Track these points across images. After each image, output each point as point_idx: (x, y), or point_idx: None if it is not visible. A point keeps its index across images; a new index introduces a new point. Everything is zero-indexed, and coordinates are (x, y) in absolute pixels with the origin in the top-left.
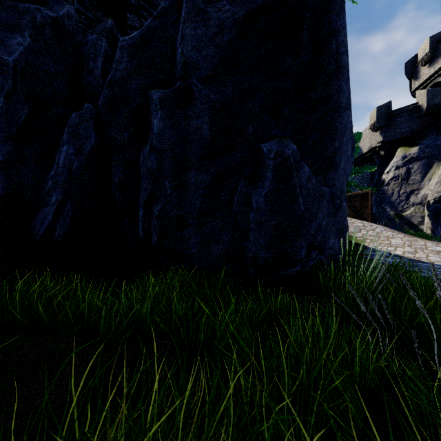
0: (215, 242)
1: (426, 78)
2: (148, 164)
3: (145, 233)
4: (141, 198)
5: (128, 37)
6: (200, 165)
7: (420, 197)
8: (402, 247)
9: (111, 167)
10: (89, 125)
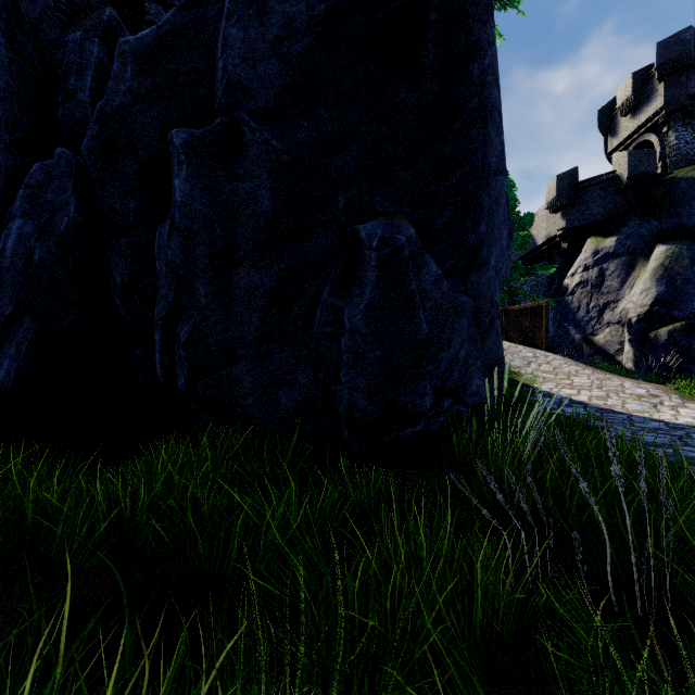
0: (285, 385)
1: (628, 135)
2: (168, 254)
3: (165, 371)
4: (157, 311)
5: (134, 37)
6: (257, 258)
7: (618, 313)
8: (589, 389)
9: (110, 259)
10: (64, 186)
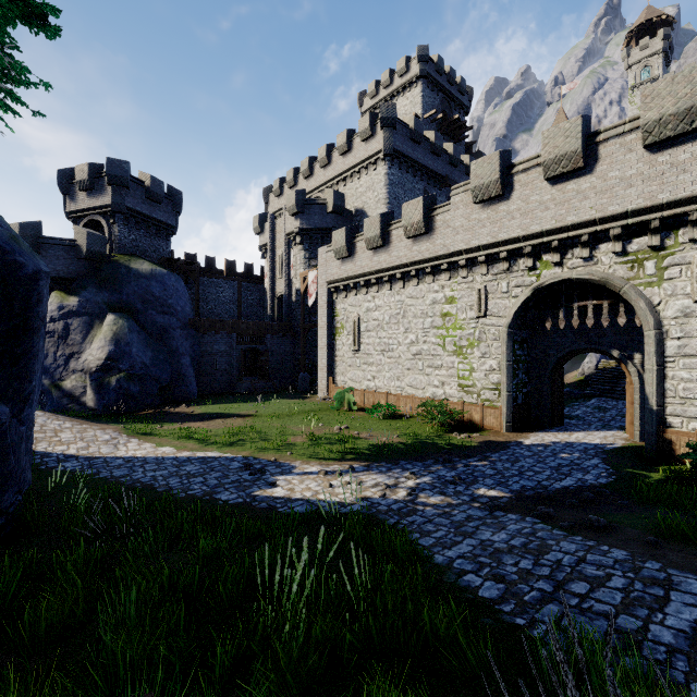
0: None
1: (85, 208)
2: None
3: None
4: None
5: None
6: None
7: (82, 363)
8: (75, 442)
9: None
10: None
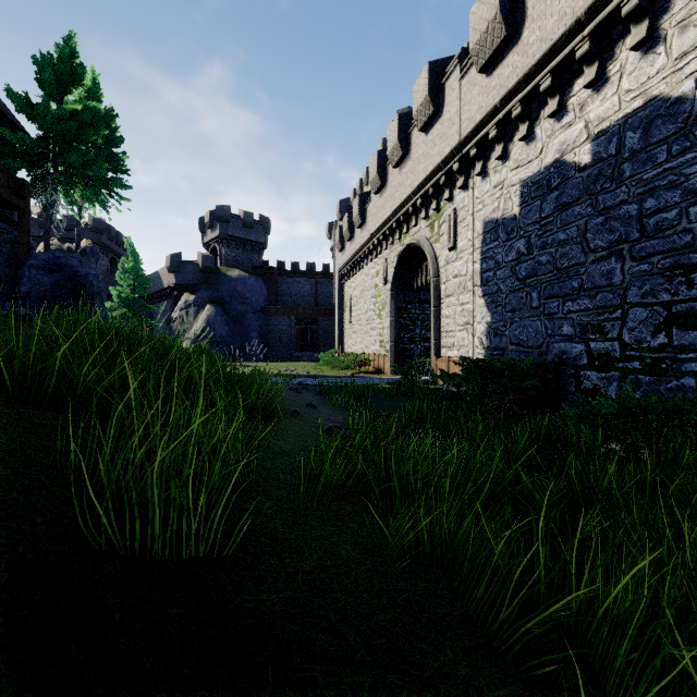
0: None
1: (210, 240)
2: None
3: None
4: None
5: None
6: None
7: (191, 334)
8: None
9: None
10: None
